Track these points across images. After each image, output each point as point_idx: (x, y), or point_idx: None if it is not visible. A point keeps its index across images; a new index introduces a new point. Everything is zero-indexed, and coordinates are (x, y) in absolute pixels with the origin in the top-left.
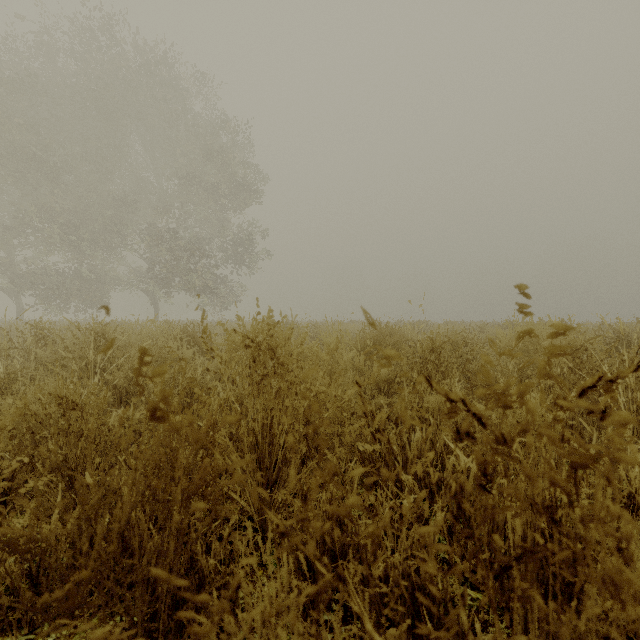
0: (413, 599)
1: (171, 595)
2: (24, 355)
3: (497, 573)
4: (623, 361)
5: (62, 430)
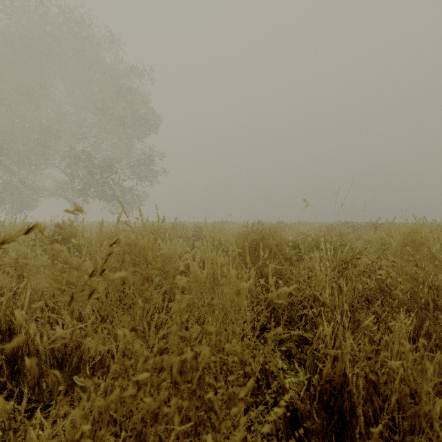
0: None
1: None
2: None
3: None
4: None
5: None
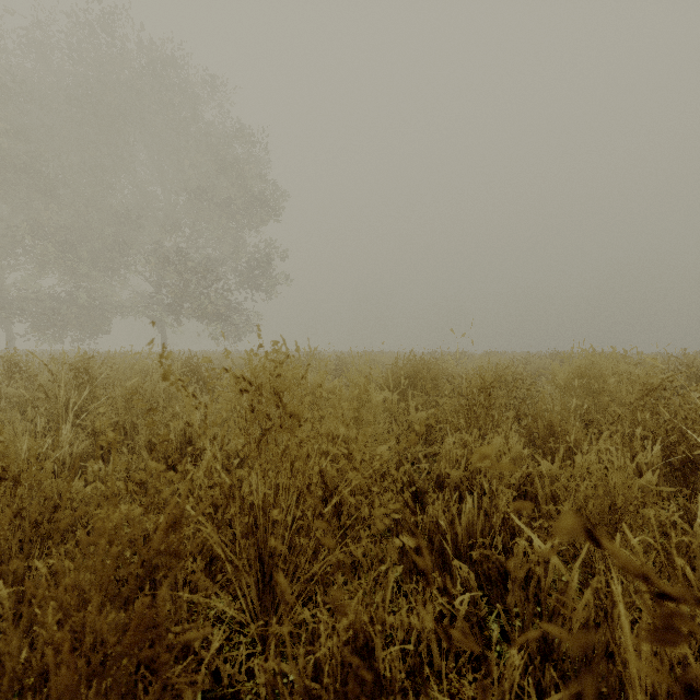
0: None
1: None
2: None
3: None
4: None
5: None
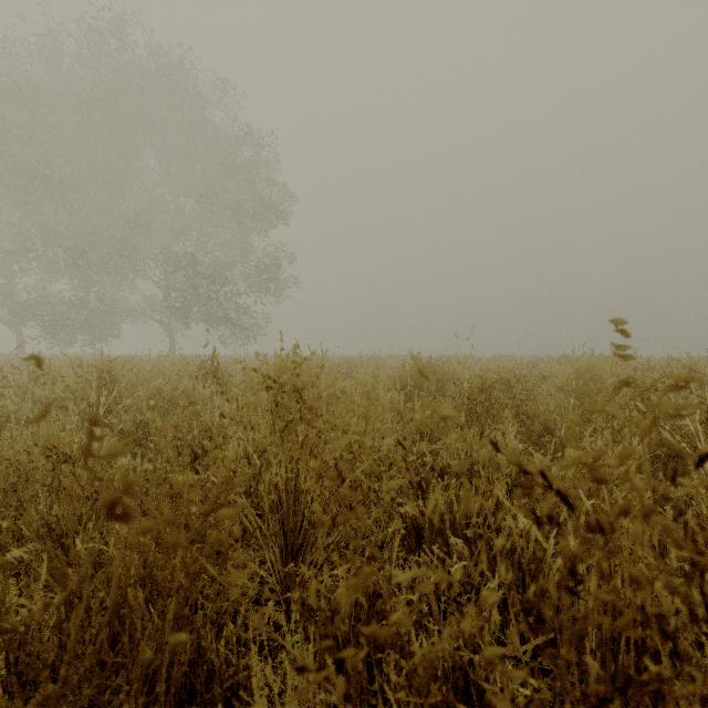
0: (466, 696)
1: (174, 692)
2: (21, 395)
3: (591, 707)
4: (701, 403)
5: (51, 487)
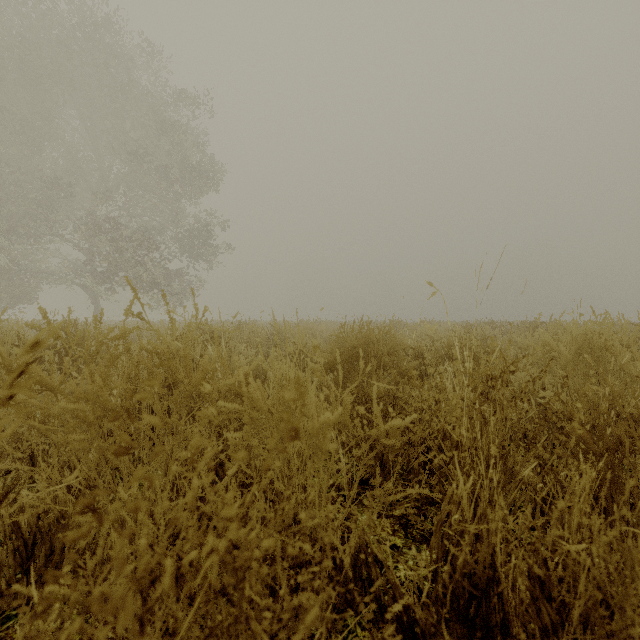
0: None
1: None
2: None
3: None
4: None
5: None
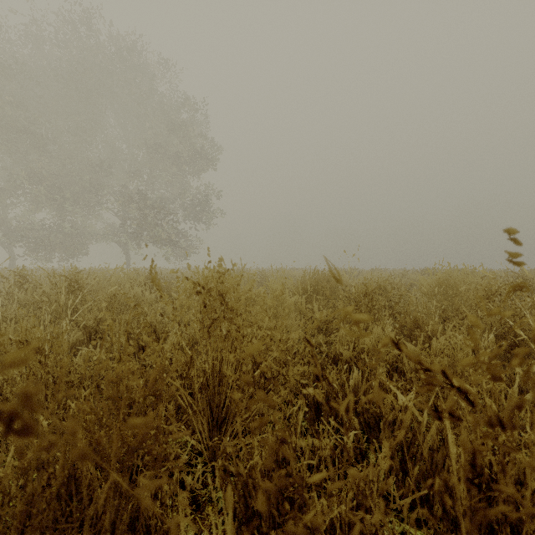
0: None
1: None
2: (9, 298)
3: None
4: None
5: (23, 373)
